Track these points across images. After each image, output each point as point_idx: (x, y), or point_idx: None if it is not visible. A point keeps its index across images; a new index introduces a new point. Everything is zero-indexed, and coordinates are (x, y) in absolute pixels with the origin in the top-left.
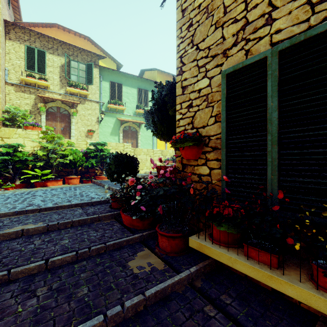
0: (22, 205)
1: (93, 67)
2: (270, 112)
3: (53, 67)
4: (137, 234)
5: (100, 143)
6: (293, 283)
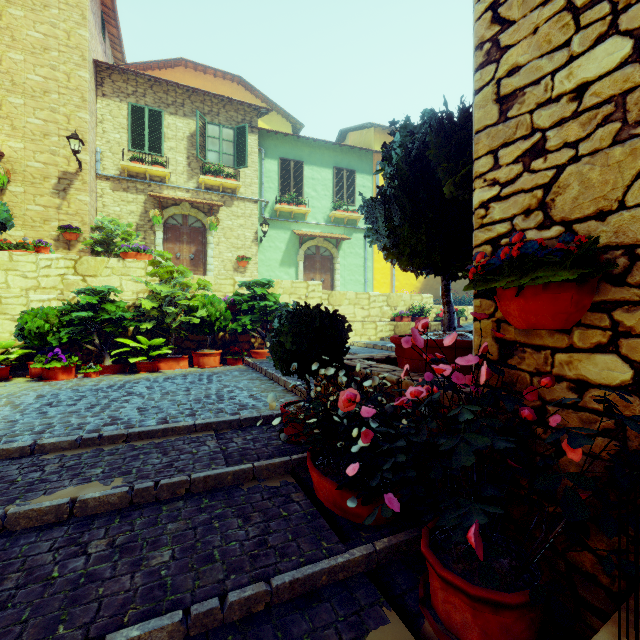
0: (97, 419)
1: (248, 133)
2: None
3: (176, 140)
4: (357, 545)
5: (260, 282)
6: None
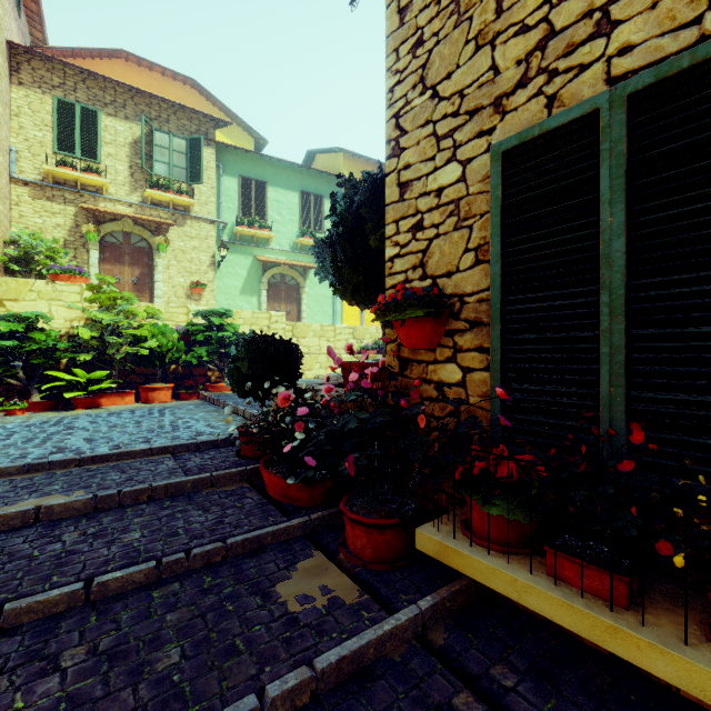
0: (41, 449)
1: (204, 146)
2: (606, 238)
3: (115, 146)
4: (297, 517)
5: (217, 311)
6: (669, 647)
